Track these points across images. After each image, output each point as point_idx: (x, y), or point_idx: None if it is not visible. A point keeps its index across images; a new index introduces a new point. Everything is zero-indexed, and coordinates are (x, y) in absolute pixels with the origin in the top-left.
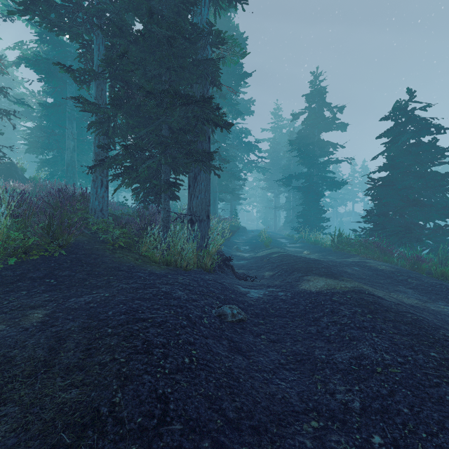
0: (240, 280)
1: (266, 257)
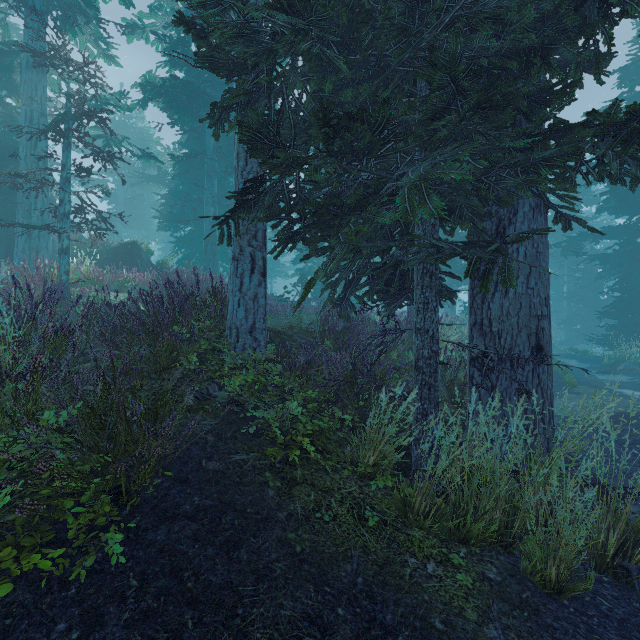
0: None
1: (632, 436)
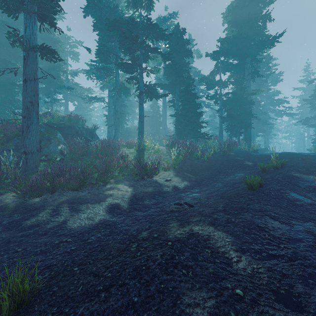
0: None
1: None
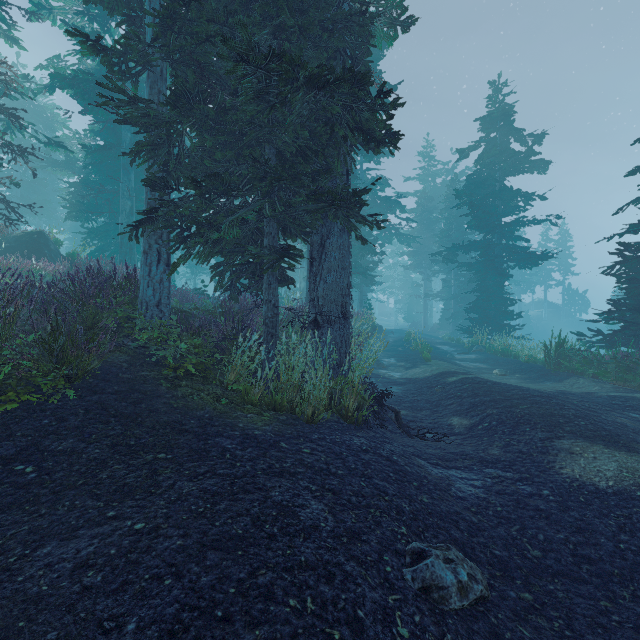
0: (413, 439)
1: (437, 383)
